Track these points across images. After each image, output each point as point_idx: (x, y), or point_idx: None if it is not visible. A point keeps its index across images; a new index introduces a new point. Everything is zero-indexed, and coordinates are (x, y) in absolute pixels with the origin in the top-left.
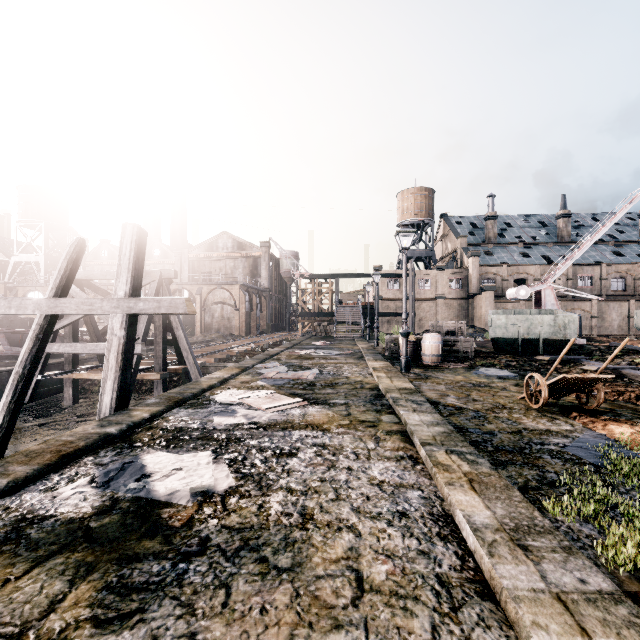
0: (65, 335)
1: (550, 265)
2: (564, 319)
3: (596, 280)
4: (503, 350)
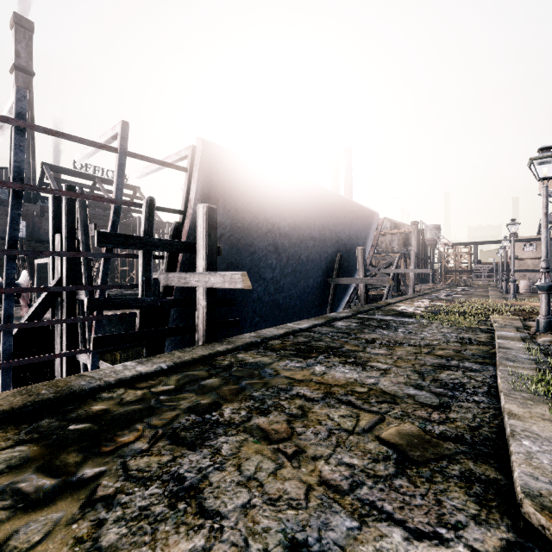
0: None
1: None
2: None
3: None
4: None
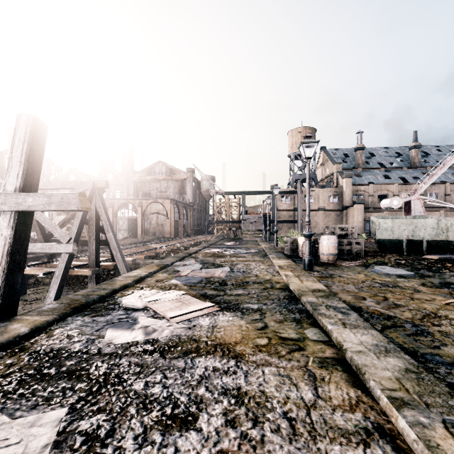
0: None
1: (406, 184)
2: (446, 222)
3: (442, 195)
4: (388, 250)
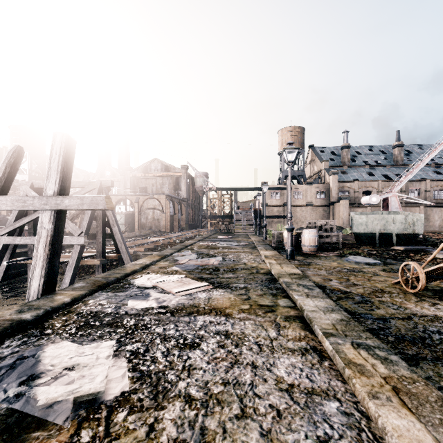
0: (28, 230)
1: (389, 181)
2: (413, 218)
3: (422, 192)
4: (363, 242)
